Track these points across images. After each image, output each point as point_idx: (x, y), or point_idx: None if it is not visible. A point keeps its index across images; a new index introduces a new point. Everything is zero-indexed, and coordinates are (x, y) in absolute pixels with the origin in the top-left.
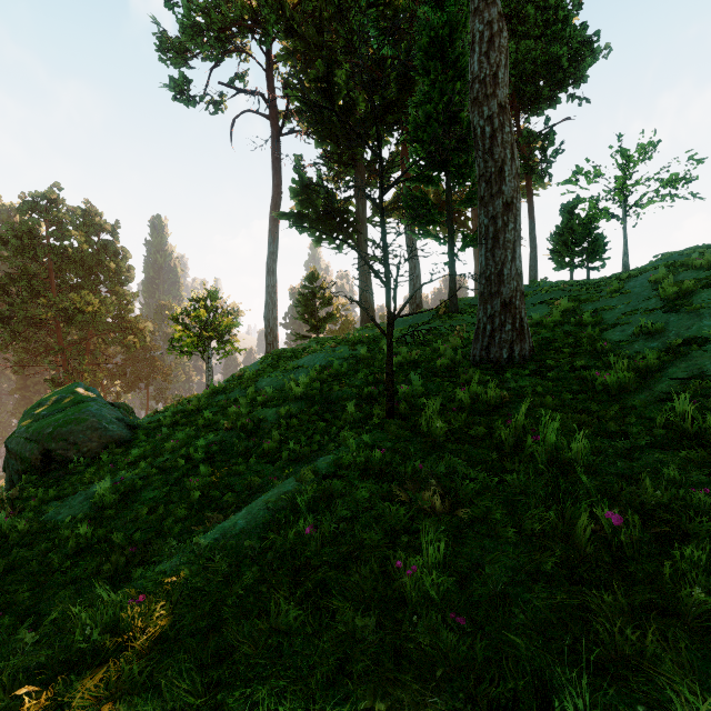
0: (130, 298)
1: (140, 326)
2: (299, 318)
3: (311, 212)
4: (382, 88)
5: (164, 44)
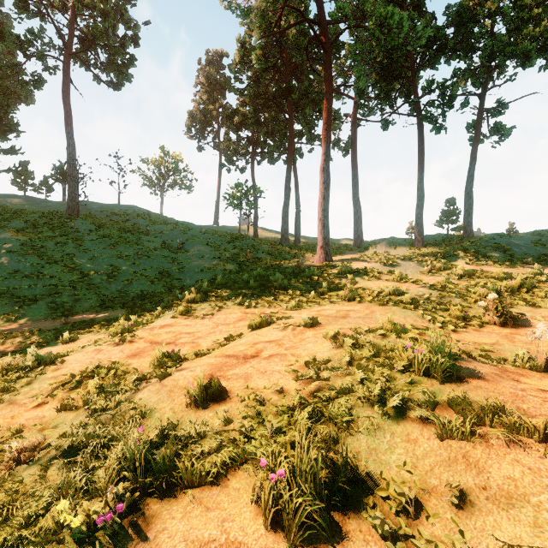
0: None
1: None
2: None
3: None
4: None
5: None
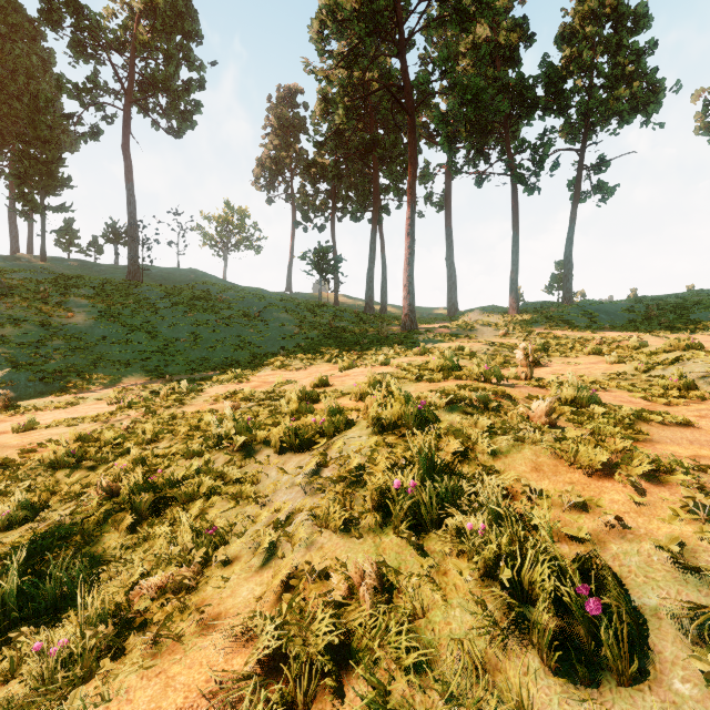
0: None
1: None
2: None
3: None
4: None
5: None
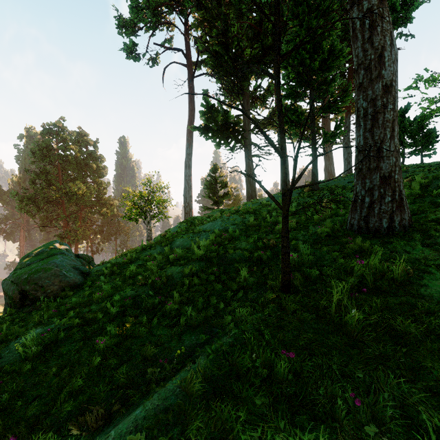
0: (104, 185)
1: (111, 202)
2: (206, 196)
3: (213, 125)
4: (262, 37)
5: (121, 23)
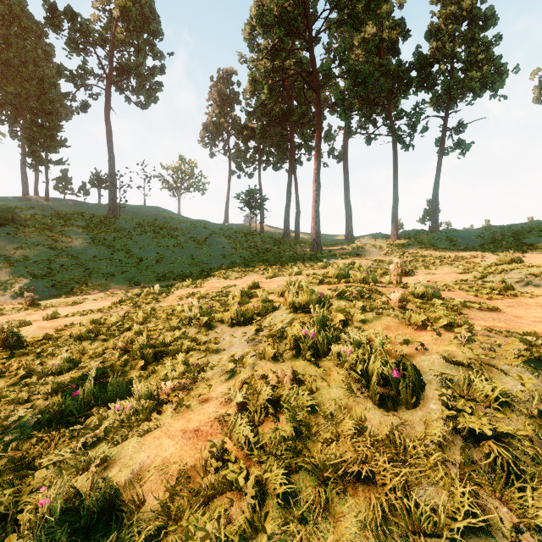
0: None
1: None
2: None
3: None
4: None
5: None
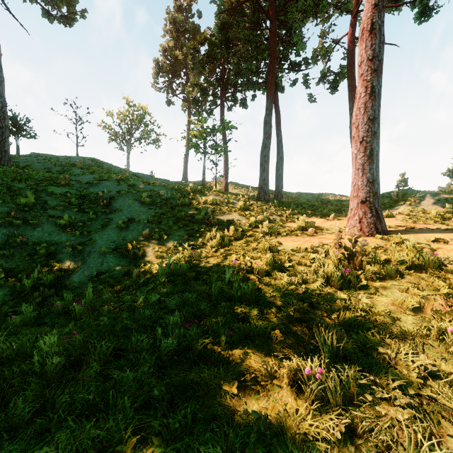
0: None
1: None
2: None
3: None
4: None
5: None
